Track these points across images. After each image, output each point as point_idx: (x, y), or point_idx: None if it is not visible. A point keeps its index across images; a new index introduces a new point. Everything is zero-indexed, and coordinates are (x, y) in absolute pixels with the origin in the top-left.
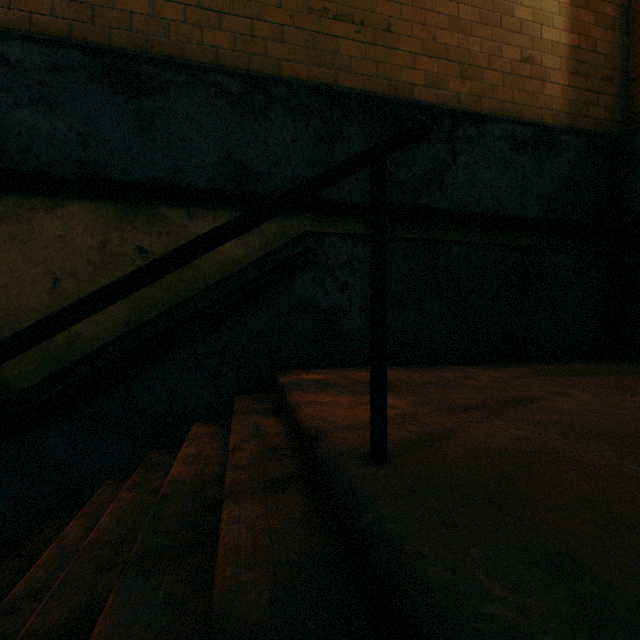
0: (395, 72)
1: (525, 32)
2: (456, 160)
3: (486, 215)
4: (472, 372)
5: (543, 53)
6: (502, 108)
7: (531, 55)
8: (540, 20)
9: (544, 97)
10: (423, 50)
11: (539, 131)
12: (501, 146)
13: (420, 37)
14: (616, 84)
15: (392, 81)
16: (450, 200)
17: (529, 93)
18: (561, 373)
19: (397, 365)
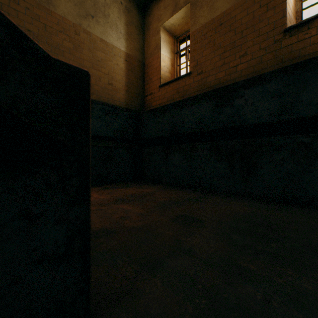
0: None
1: (110, 74)
2: None
3: (94, 135)
4: None
5: (117, 83)
6: (101, 99)
7: (112, 82)
8: (115, 72)
9: (117, 97)
10: None
11: (114, 109)
12: (99, 112)
13: None
14: (141, 96)
15: None
16: None
17: (111, 95)
18: (108, 188)
19: None
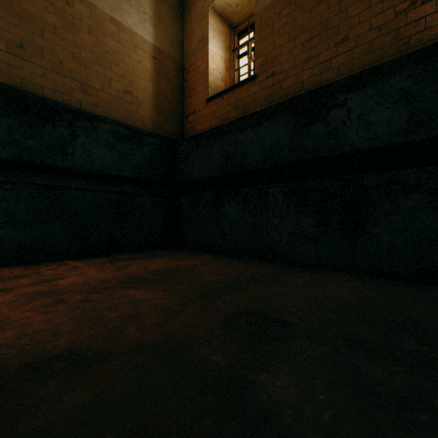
0: (28, 75)
1: (127, 77)
2: (76, 140)
3: (98, 173)
4: (68, 264)
5: (138, 91)
6: (112, 115)
7: (131, 90)
8: (137, 74)
9: (139, 114)
10: (53, 68)
11: (133, 132)
12: (109, 136)
13: (50, 59)
14: (179, 116)
15: (25, 80)
16: (71, 162)
17: (130, 110)
18: (120, 260)
19: (25, 264)
